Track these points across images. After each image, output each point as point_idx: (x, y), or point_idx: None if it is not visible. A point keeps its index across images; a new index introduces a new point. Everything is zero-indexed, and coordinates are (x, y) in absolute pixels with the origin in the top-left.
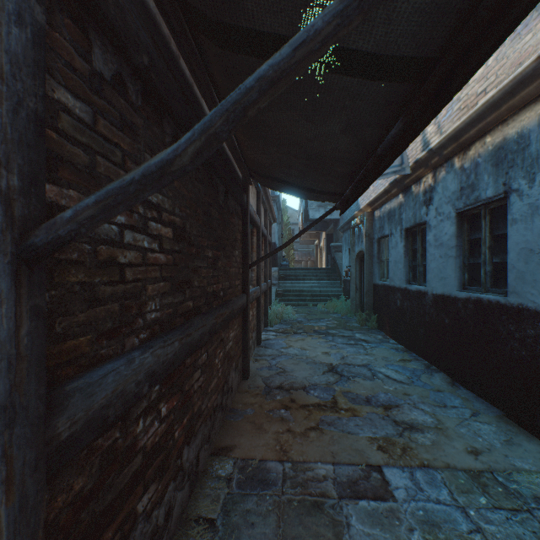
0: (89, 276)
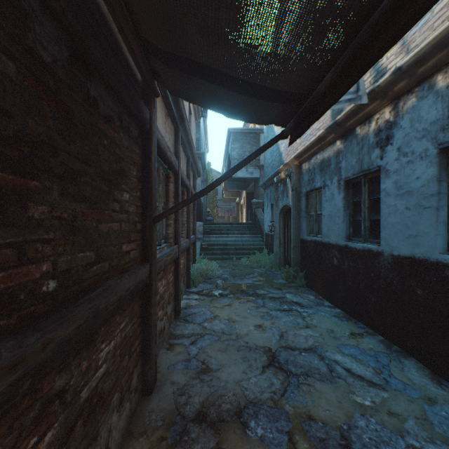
0: None
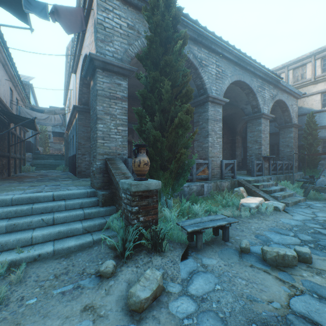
0: None
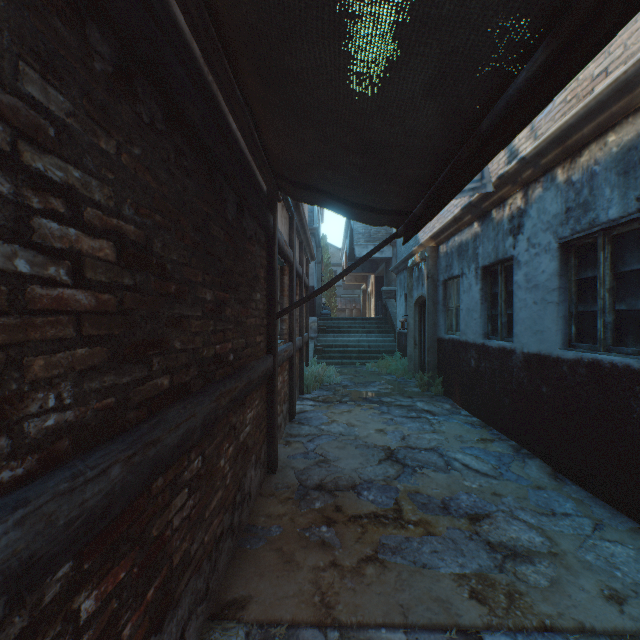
0: None
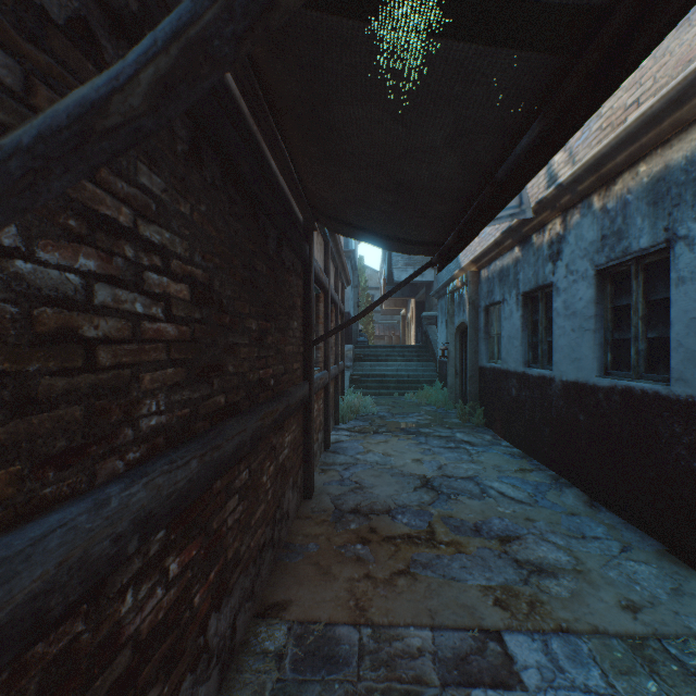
0: (15, 360)
